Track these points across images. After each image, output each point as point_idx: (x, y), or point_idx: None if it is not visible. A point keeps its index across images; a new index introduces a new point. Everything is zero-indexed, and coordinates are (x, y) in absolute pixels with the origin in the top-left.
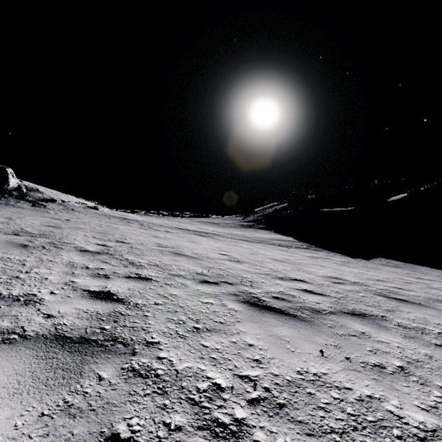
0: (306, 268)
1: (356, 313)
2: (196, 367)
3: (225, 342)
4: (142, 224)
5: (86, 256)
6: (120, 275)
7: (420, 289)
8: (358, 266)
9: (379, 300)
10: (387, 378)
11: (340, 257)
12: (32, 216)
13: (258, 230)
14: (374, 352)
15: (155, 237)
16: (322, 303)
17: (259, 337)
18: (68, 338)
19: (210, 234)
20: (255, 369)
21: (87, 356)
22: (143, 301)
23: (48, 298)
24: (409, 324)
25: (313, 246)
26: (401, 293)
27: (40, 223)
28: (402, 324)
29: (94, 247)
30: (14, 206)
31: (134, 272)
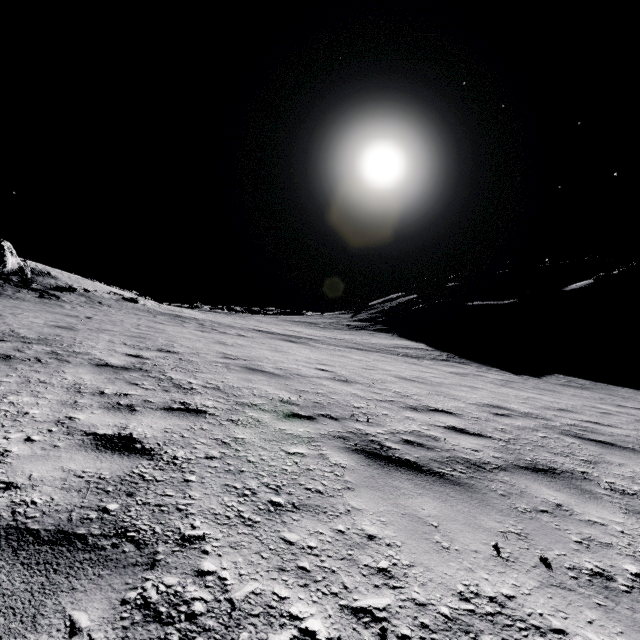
0: (450, 392)
1: (540, 468)
2: (270, 592)
3: (325, 531)
4: (203, 325)
5: (105, 374)
6: (155, 405)
7: (627, 424)
8: (527, 388)
9: (570, 443)
10: (623, 603)
11: (497, 374)
12: (35, 312)
13: (374, 333)
14: (586, 545)
15: (220, 344)
16: (482, 451)
17: (385, 519)
18: (30, 534)
19: (303, 339)
20: (382, 592)
21: (58, 575)
22: (186, 452)
23: (18, 450)
24: (628, 487)
25: (456, 356)
26: (600, 430)
27: (44, 322)
28: (617, 486)
29: (120, 359)
30: (10, 298)
31: (178, 400)
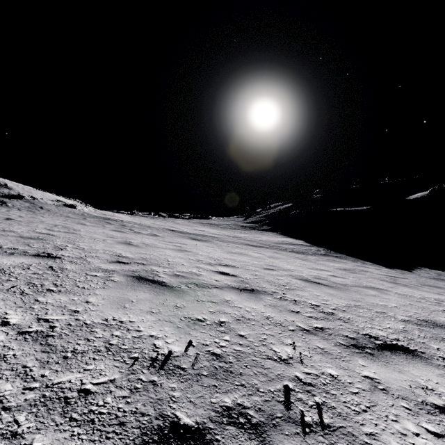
0: (365, 299)
1: None
2: None
3: None
4: (124, 225)
5: None
6: None
7: None
8: (416, 285)
9: None
10: None
11: (375, 268)
12: None
13: (262, 232)
14: None
15: (124, 244)
16: None
17: None
18: None
19: (207, 237)
20: None
21: None
22: None
23: None
24: None
25: (331, 251)
26: None
27: None
28: None
29: None
30: None
31: None
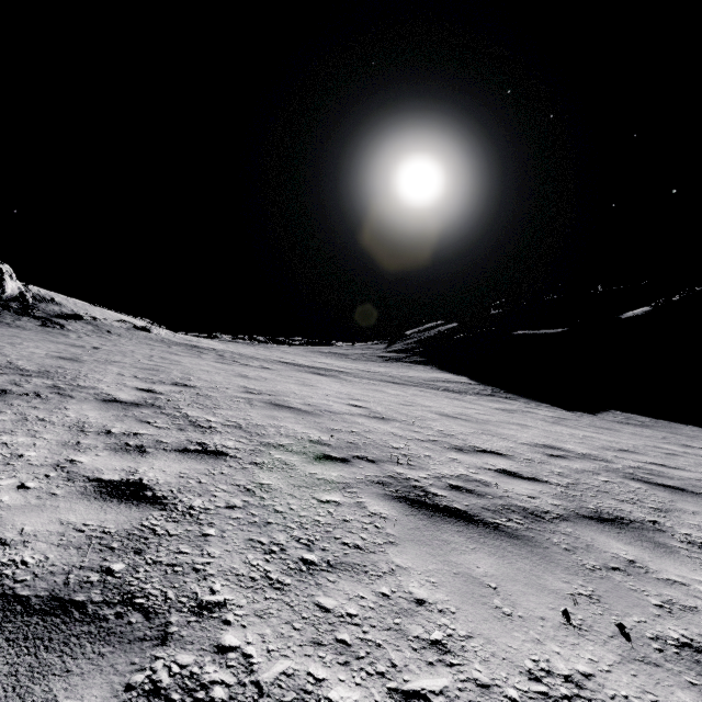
0: (497, 430)
1: (606, 518)
2: (304, 673)
3: (367, 595)
4: (222, 356)
5: (112, 411)
6: (168, 446)
7: (696, 466)
8: (582, 426)
9: (636, 488)
10: None
11: (548, 410)
12: (36, 341)
13: (411, 365)
14: (668, 609)
15: (242, 377)
16: (539, 497)
17: (435, 580)
18: (18, 601)
19: (333, 372)
20: (437, 671)
21: (50, 653)
22: (203, 501)
23: (9, 499)
24: None
25: (501, 391)
26: (667, 474)
27: (46, 353)
28: (694, 538)
29: (130, 394)
30: (9, 326)
31: (195, 440)
